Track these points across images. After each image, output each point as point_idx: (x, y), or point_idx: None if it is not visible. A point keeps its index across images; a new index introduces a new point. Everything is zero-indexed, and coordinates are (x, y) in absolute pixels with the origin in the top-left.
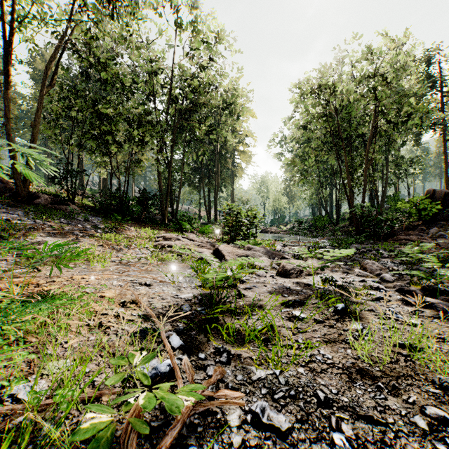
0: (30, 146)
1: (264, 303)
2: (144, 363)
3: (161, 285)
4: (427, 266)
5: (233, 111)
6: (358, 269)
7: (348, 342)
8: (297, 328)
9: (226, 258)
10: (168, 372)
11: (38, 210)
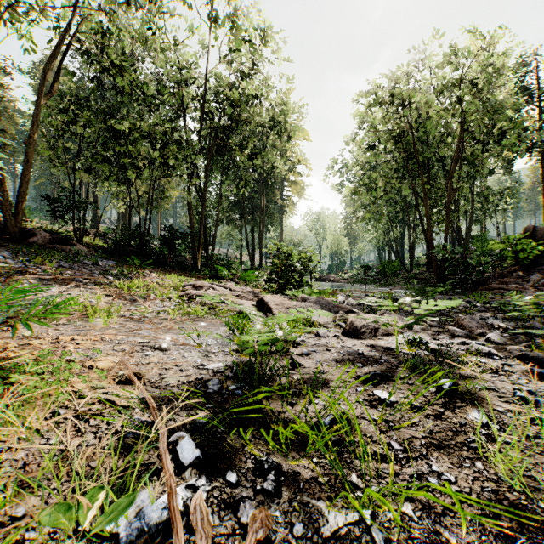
0: (24, 170)
1: (329, 377)
2: (105, 521)
3: (181, 349)
4: (543, 323)
5: (282, 130)
6: (452, 326)
7: (473, 447)
8: (385, 421)
9: (273, 312)
10: (164, 521)
11: (32, 251)
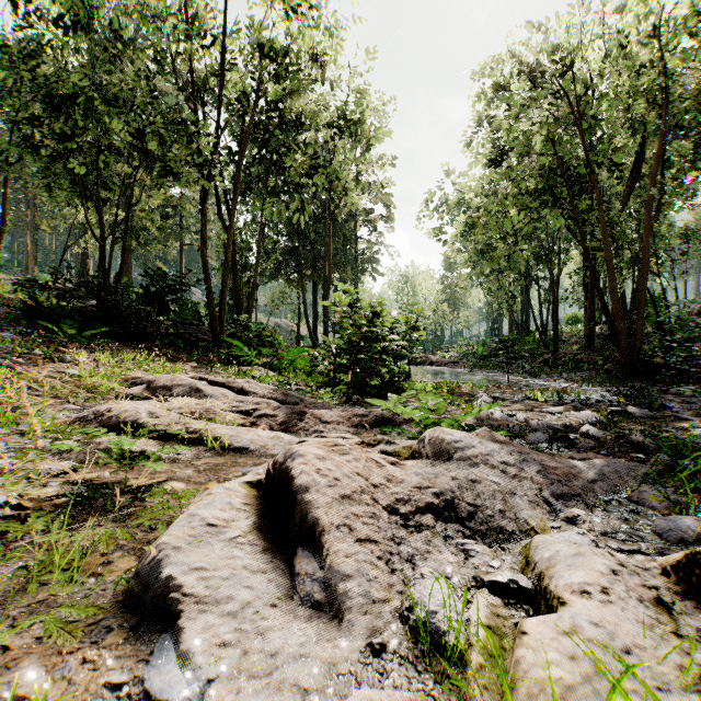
0: None
1: None
2: None
3: None
4: None
5: (358, 133)
6: None
7: None
8: None
9: (328, 553)
10: None
11: None
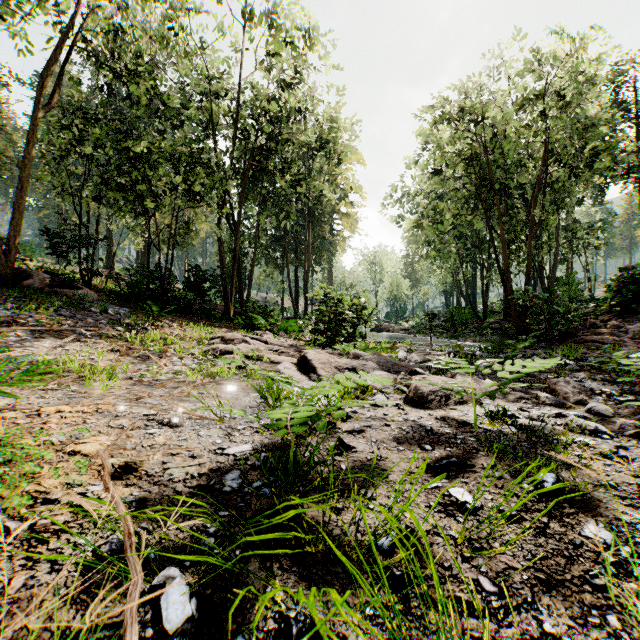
0: (17, 198)
1: (388, 466)
2: None
3: (197, 424)
4: None
5: (331, 152)
6: (541, 391)
7: (598, 586)
8: (468, 540)
9: (318, 372)
10: None
11: (27, 296)
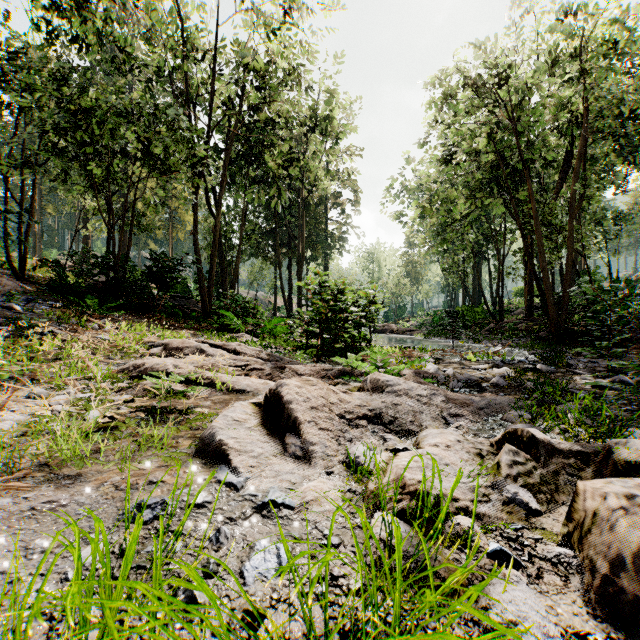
0: None
1: None
2: None
3: None
4: None
5: (327, 130)
6: None
7: None
8: None
9: (304, 434)
10: None
11: None
